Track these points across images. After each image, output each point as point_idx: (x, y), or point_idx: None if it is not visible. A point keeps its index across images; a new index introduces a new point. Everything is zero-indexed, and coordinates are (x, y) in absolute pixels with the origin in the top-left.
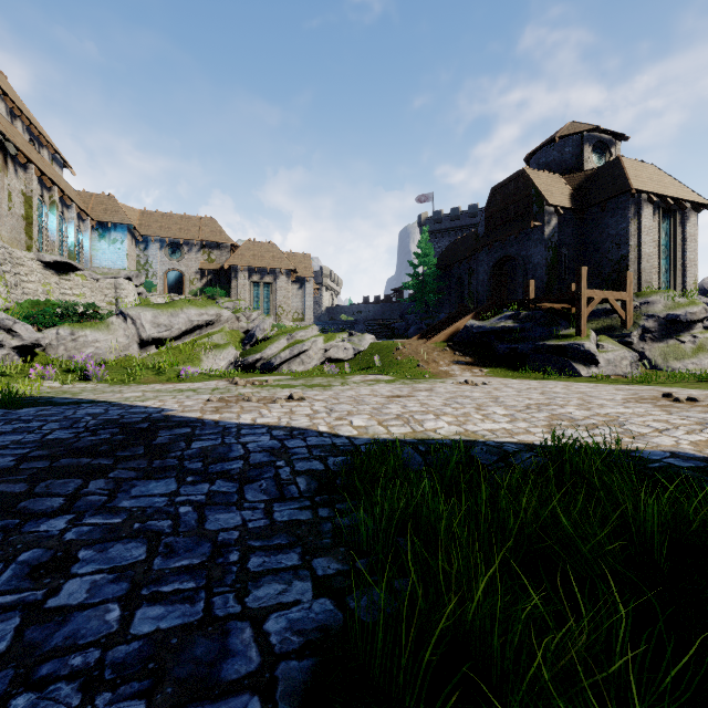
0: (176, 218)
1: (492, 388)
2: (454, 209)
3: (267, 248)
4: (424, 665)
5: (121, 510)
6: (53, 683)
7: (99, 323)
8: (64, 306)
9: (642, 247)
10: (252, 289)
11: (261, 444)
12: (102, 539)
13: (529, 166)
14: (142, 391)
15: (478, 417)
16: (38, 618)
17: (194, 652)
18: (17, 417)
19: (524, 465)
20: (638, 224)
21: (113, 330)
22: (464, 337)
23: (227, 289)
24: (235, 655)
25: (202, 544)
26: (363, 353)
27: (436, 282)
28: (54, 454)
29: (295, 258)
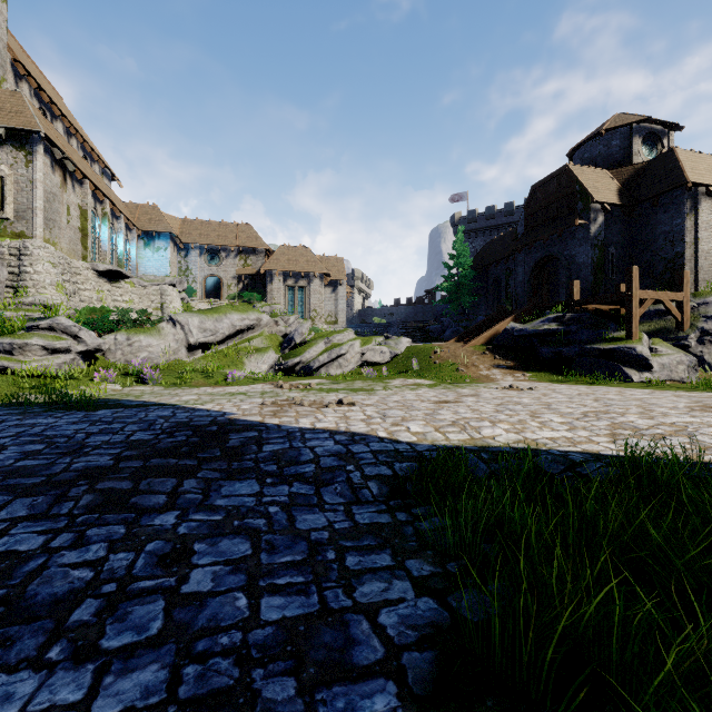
0: (214, 225)
1: (541, 394)
2: (489, 208)
3: (301, 252)
4: (547, 662)
5: (218, 508)
6: (211, 657)
7: (151, 329)
8: (120, 313)
9: (699, 243)
10: (287, 293)
11: (327, 448)
12: (210, 534)
13: (572, 161)
14: (196, 394)
15: (535, 425)
16: (179, 602)
17: (322, 638)
18: (98, 419)
19: (595, 475)
20: (695, 219)
21: (163, 335)
22: (504, 341)
23: (263, 293)
24: (360, 644)
25: (299, 542)
26: (399, 356)
27: (472, 283)
28: (143, 454)
29: (328, 261)
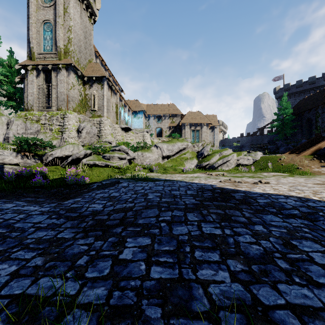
0: (159, 106)
1: None
2: (298, 81)
3: (197, 114)
4: None
5: (277, 226)
6: None
7: (148, 150)
8: (137, 144)
9: None
10: (191, 133)
11: (294, 203)
12: (292, 237)
13: None
14: (179, 176)
15: None
16: None
17: None
18: (162, 185)
19: None
20: None
21: (153, 152)
22: (324, 152)
23: (180, 134)
24: None
25: None
26: (257, 161)
27: (292, 123)
28: (205, 199)
29: (209, 117)
